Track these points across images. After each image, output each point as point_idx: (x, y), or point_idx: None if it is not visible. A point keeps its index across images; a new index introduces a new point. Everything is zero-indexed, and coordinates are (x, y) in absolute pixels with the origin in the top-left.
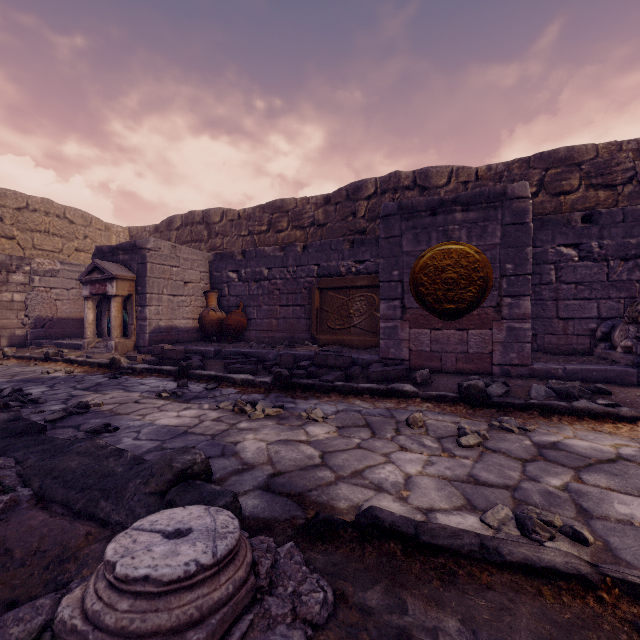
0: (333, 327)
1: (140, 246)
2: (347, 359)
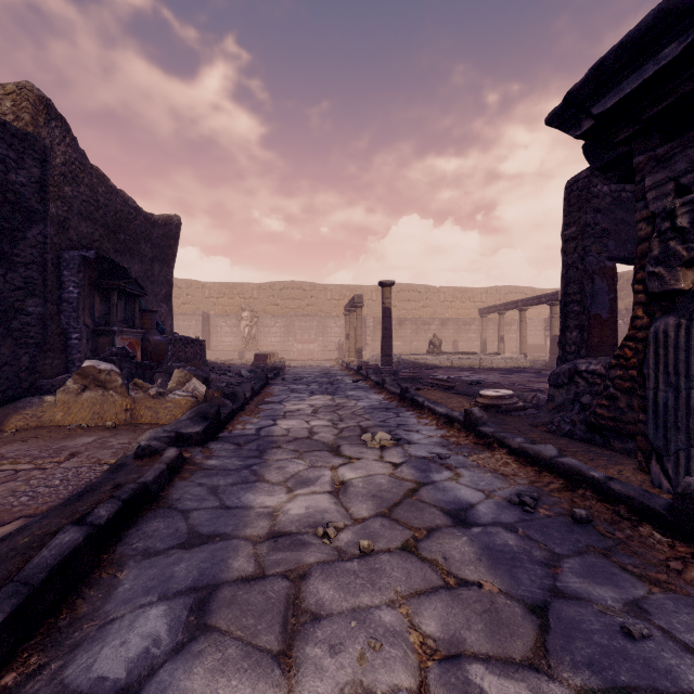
0: None
1: None
2: None
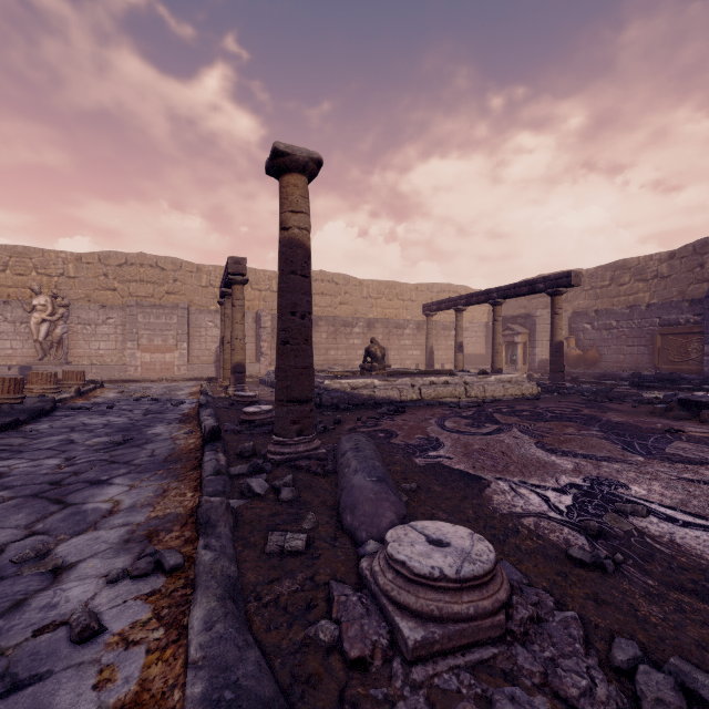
0: (672, 360)
1: (532, 315)
2: (677, 376)
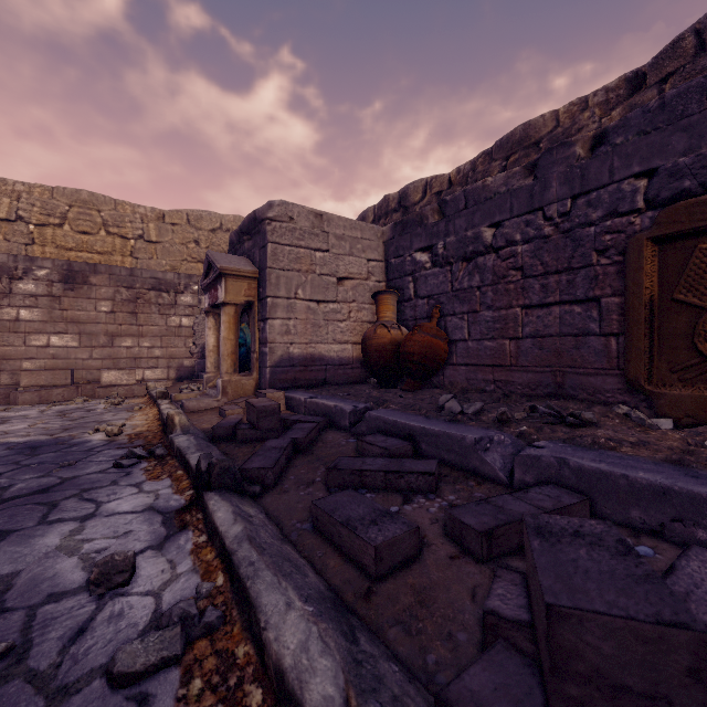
0: None
1: (260, 217)
2: None
